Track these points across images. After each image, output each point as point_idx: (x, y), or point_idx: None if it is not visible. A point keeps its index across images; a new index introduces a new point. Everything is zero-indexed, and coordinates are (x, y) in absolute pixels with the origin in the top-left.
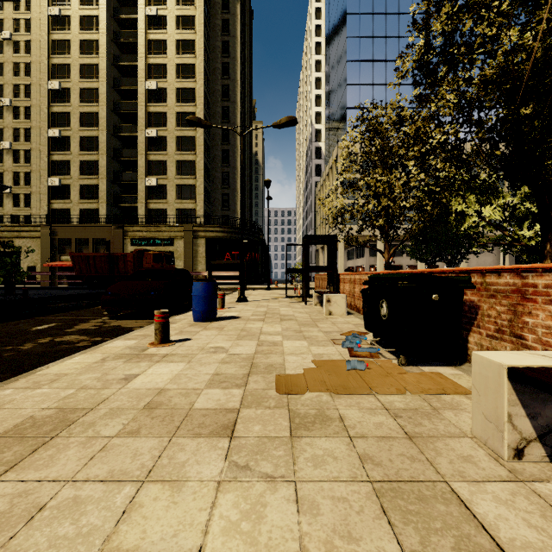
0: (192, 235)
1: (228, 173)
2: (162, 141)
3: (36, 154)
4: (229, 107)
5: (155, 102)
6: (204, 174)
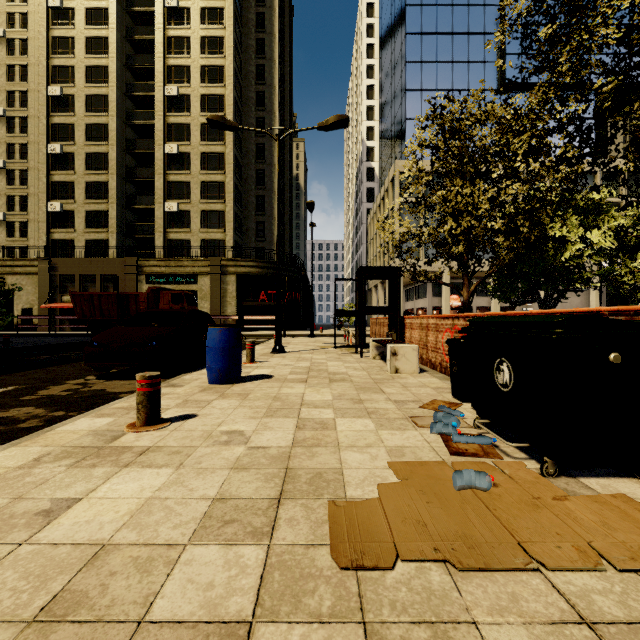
0: (220, 270)
1: (263, 197)
2: (184, 158)
3: (34, 175)
4: (265, 118)
5: (176, 111)
6: (235, 198)
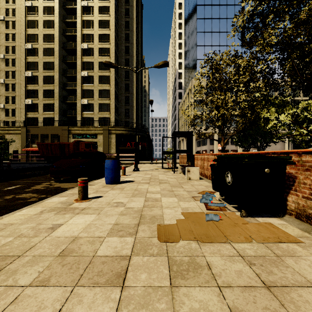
0: (108, 132)
1: (128, 97)
2: (90, 78)
3: (18, 86)
4: (129, 59)
5: (87, 56)
6: (115, 97)
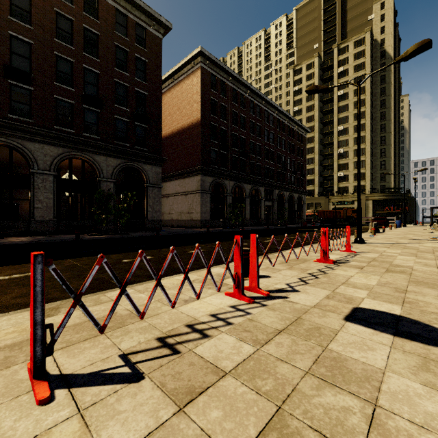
0: (365, 199)
1: (384, 161)
2: (346, 153)
3: None
4: (385, 124)
5: (342, 135)
6: (370, 166)
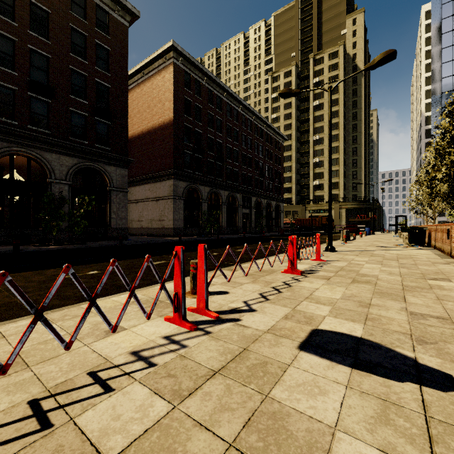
0: (338, 207)
1: (356, 171)
2: (321, 162)
3: None
4: (357, 135)
5: (318, 144)
6: (343, 175)
